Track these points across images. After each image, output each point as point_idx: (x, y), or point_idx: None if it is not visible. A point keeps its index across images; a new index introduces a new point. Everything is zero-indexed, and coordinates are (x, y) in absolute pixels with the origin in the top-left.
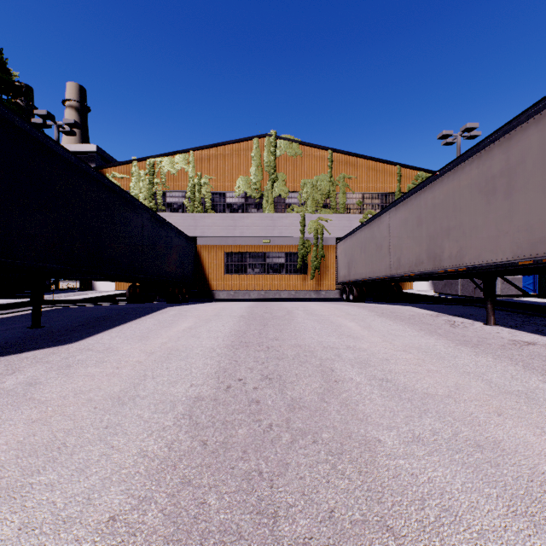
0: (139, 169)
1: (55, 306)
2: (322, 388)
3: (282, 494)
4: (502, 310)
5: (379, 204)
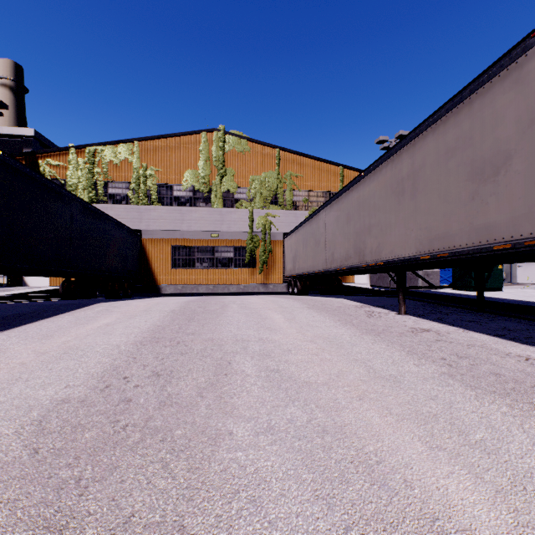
0: (77, 157)
1: None
2: (208, 382)
3: (89, 502)
4: (419, 301)
5: (323, 202)
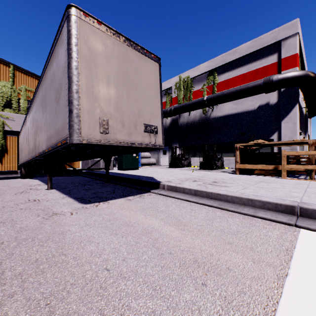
0: None
1: None
2: None
3: None
4: (90, 178)
5: None
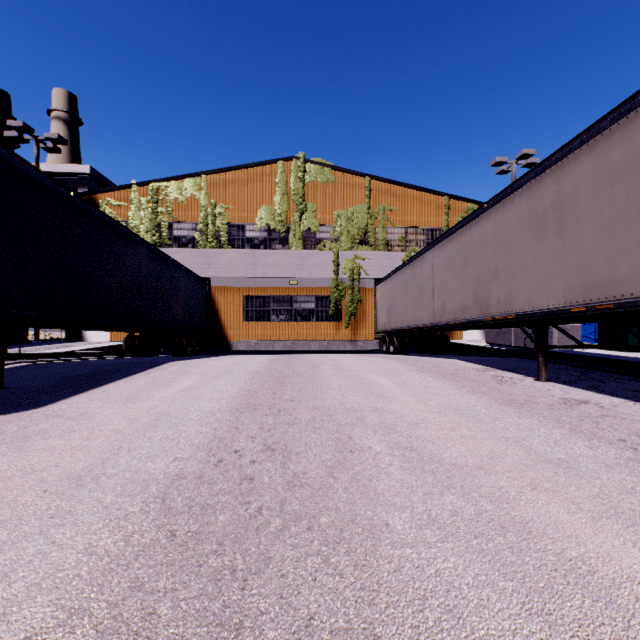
0: (140, 195)
1: (29, 361)
2: (334, 460)
3: (255, 598)
4: (557, 364)
5: (424, 240)
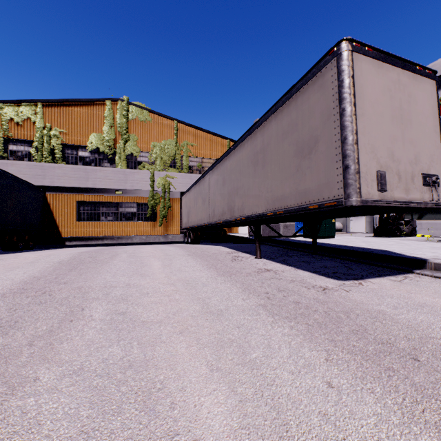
0: None
1: None
2: (47, 330)
3: None
4: (277, 247)
5: None
